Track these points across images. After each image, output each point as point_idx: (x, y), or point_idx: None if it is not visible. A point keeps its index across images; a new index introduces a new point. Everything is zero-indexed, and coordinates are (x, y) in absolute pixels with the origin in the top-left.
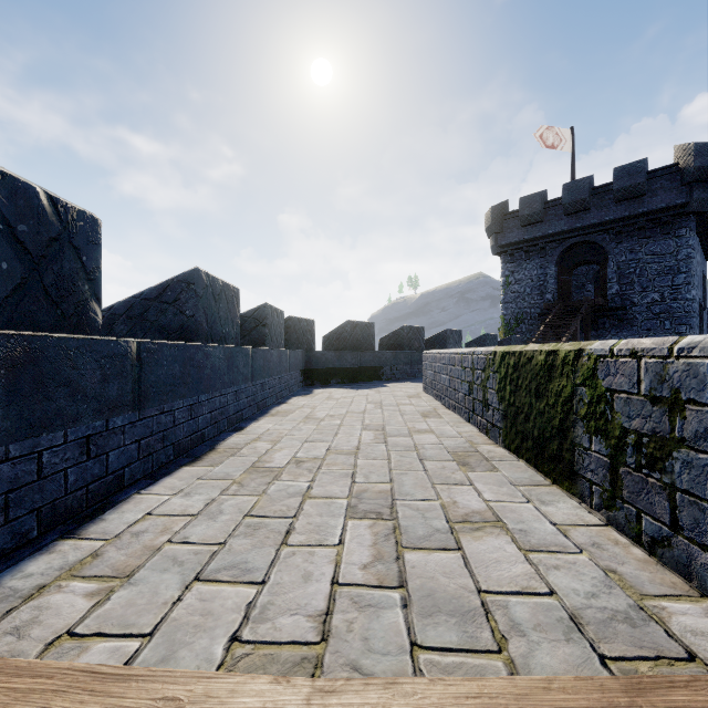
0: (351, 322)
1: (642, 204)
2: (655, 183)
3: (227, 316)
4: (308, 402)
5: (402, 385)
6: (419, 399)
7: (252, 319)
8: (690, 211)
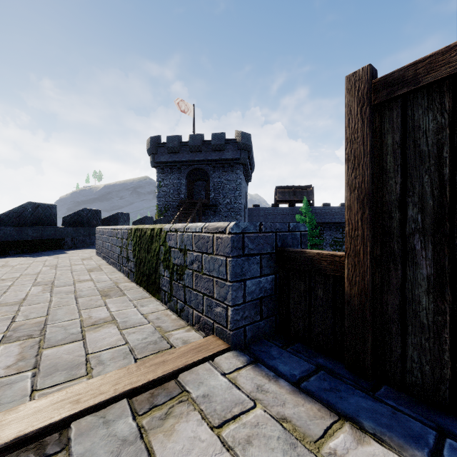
0: (32, 203)
1: (223, 154)
2: (228, 145)
3: None
4: None
5: (80, 251)
6: (91, 260)
7: None
8: (241, 163)
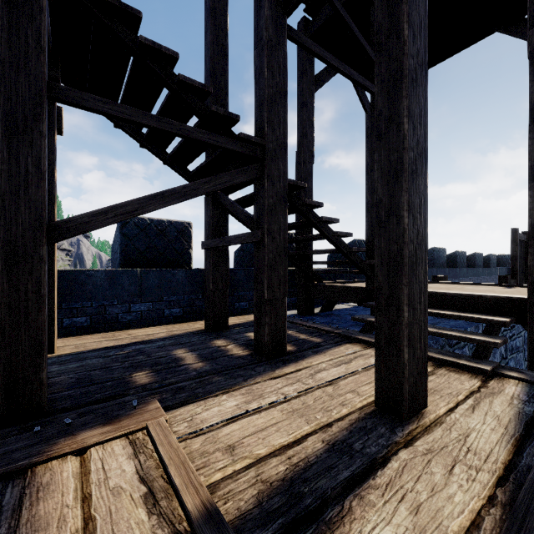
0: None
1: None
2: None
3: (480, 261)
4: None
5: None
6: None
7: (484, 259)
8: None
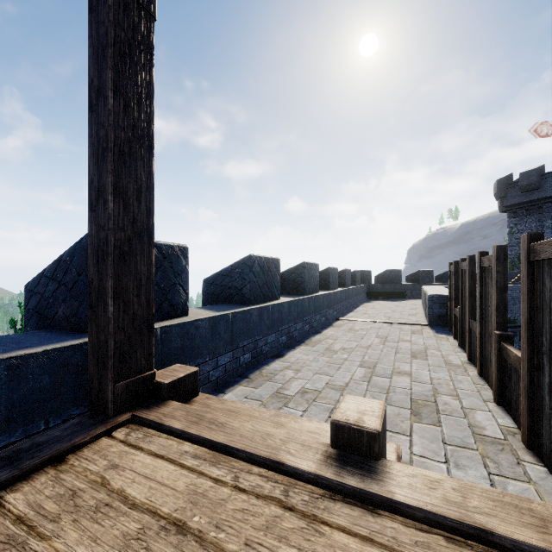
0: (389, 270)
1: None
2: None
3: (349, 279)
4: (371, 304)
5: (414, 300)
6: (415, 306)
7: (351, 275)
8: None
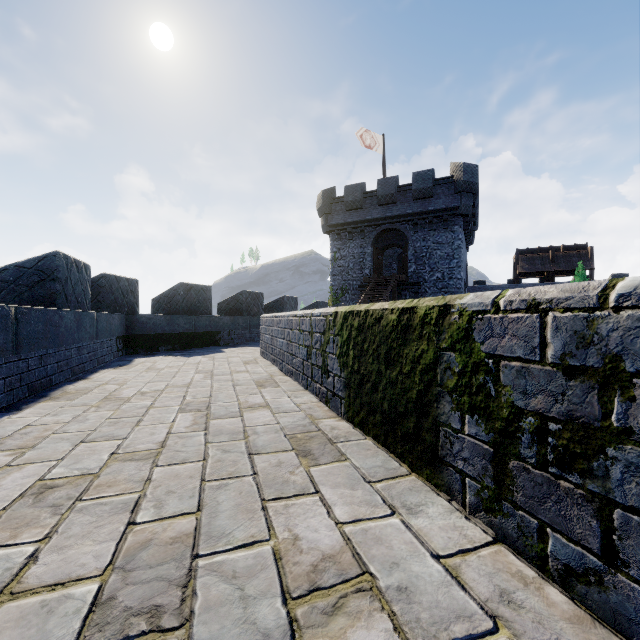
0: (184, 284)
1: (431, 203)
2: (439, 188)
3: None
4: (119, 375)
5: (239, 350)
6: (256, 365)
7: (35, 270)
8: (460, 213)
